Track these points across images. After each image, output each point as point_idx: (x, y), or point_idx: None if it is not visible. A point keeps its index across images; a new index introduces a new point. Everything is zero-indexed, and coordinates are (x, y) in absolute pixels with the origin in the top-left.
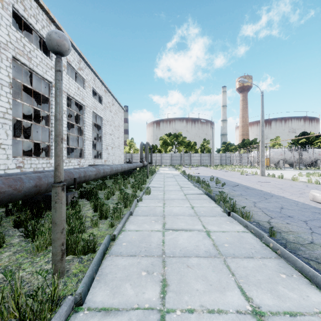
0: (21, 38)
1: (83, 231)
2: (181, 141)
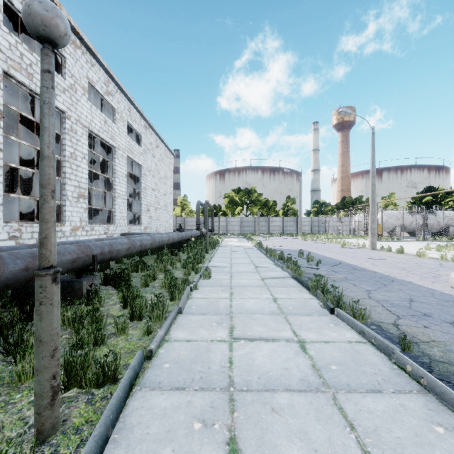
0: (16, 44)
1: (100, 343)
2: (255, 199)
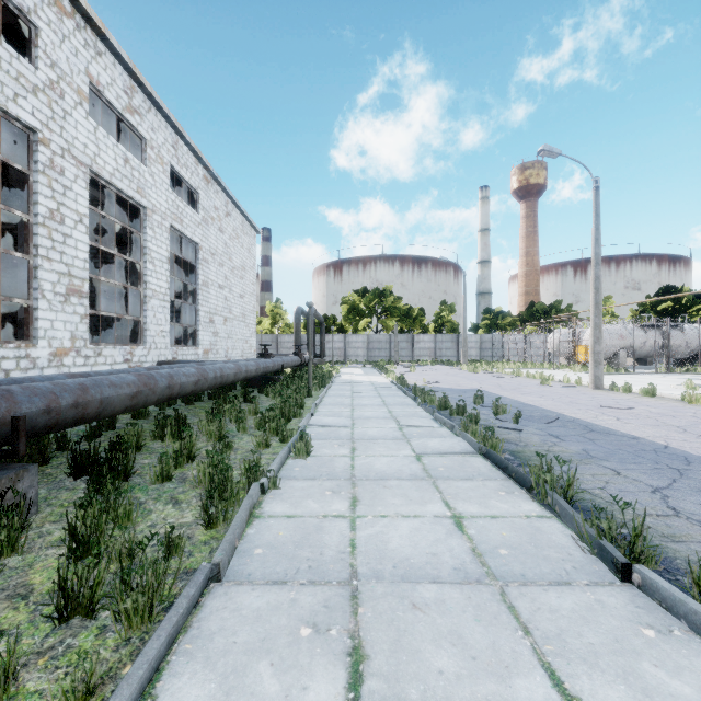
0: None
1: None
2: (391, 306)
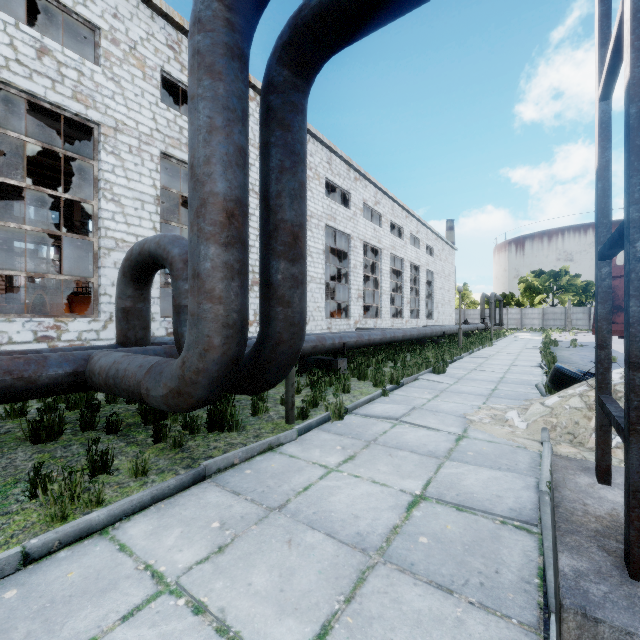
0: (392, 238)
1: None
2: (566, 284)
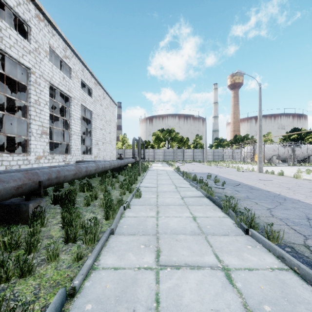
0: None
1: (26, 275)
2: (174, 136)
